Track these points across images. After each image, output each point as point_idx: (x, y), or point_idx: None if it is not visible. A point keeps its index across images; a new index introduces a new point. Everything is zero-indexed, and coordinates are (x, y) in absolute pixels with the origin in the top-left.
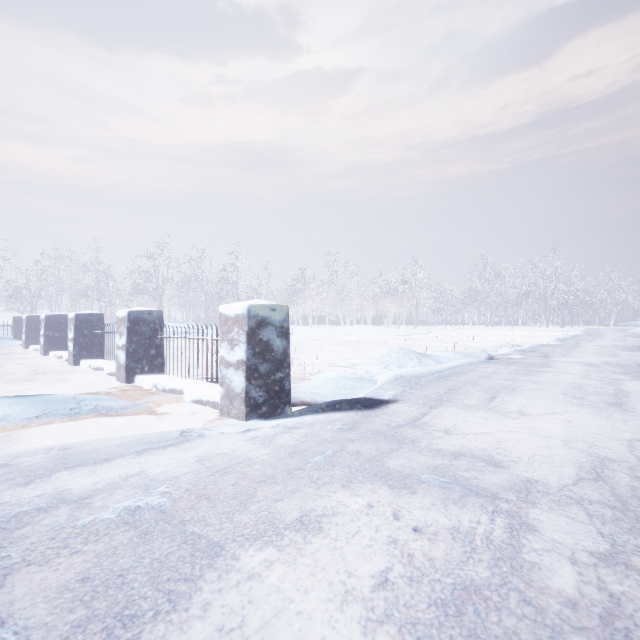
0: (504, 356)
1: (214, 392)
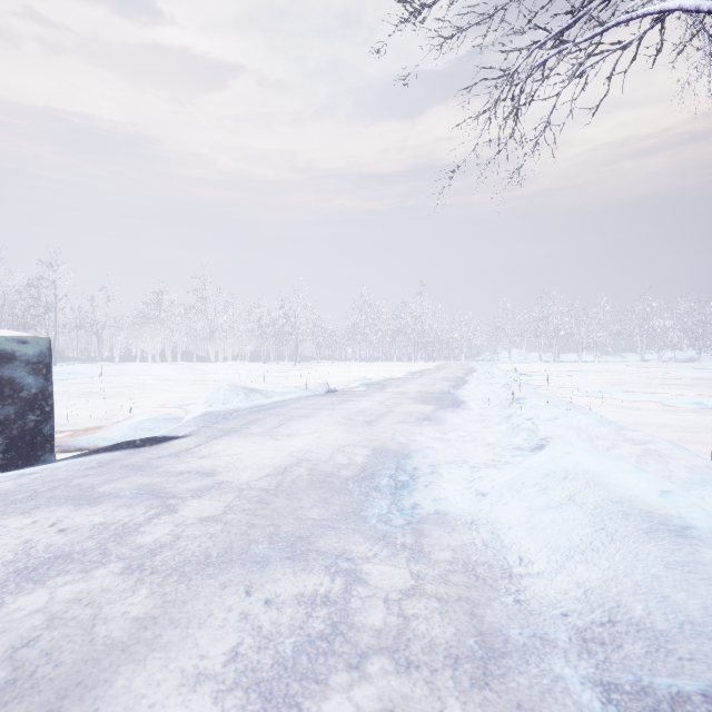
0: (350, 389)
1: None
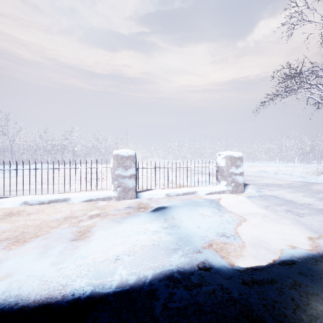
0: None
1: (216, 188)
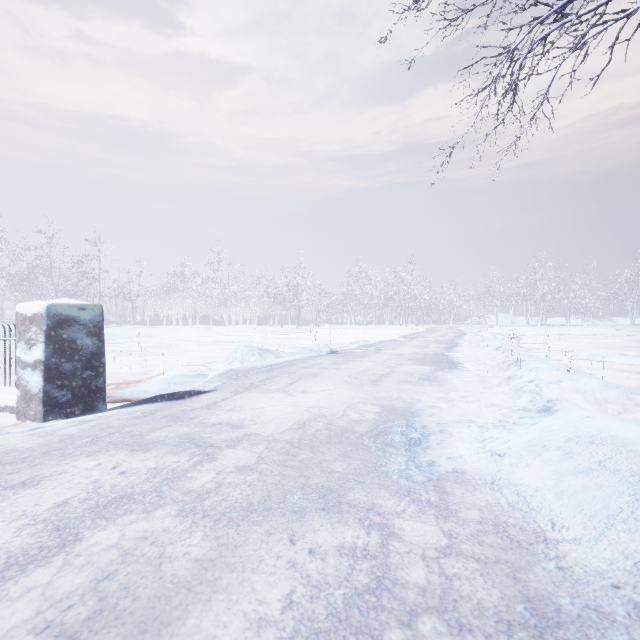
0: (350, 350)
1: (14, 396)
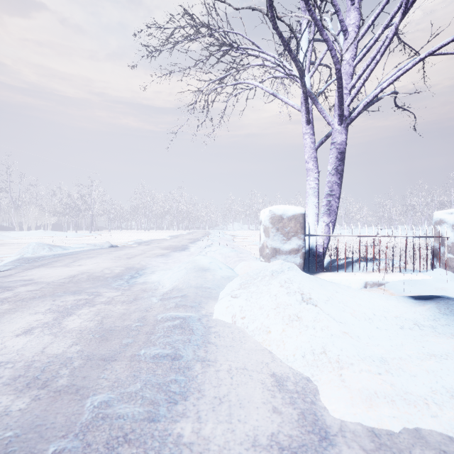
0: (128, 246)
1: None
